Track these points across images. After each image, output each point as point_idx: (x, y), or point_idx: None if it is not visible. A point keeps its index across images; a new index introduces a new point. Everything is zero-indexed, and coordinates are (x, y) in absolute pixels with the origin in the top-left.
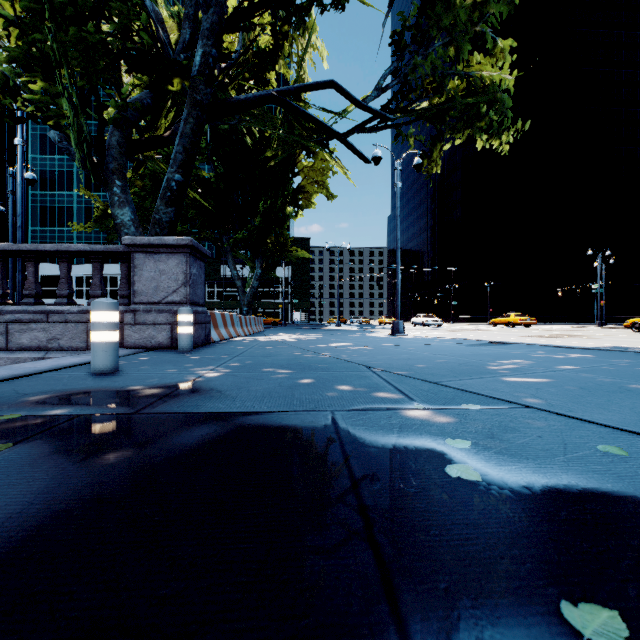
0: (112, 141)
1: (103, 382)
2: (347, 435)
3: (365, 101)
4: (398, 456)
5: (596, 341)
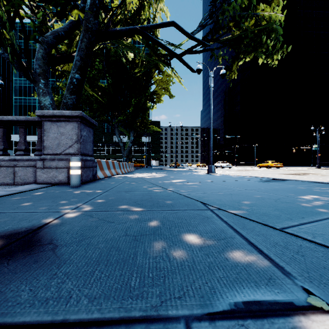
0: (38, 55)
1: None
2: None
3: (192, 34)
4: None
5: None
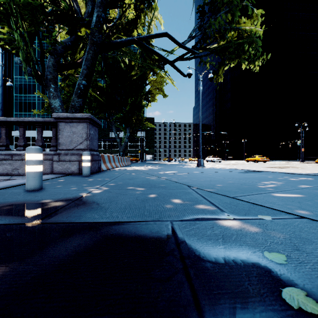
0: (49, 64)
1: (28, 197)
2: (185, 246)
3: (183, 43)
4: (232, 274)
5: (305, 170)
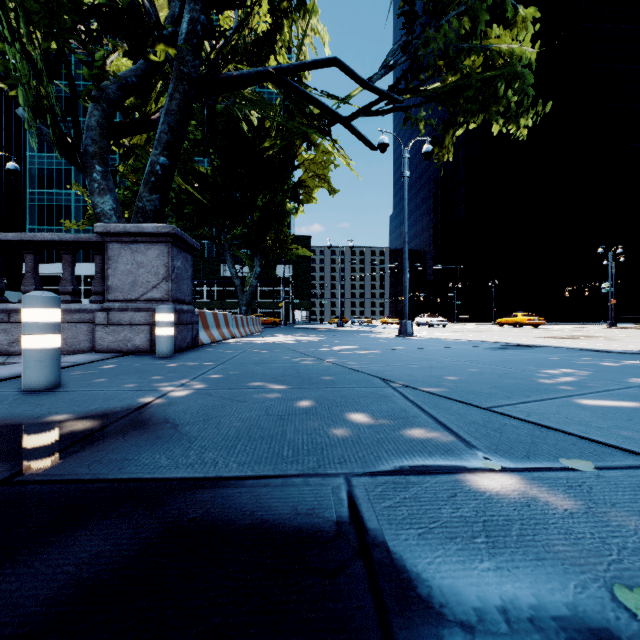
0: (91, 122)
1: (21, 406)
2: (386, 564)
3: (371, 80)
4: None
5: (622, 343)
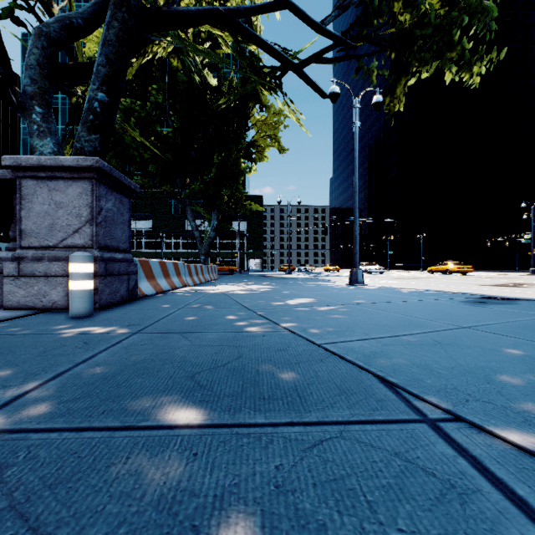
0: (30, 60)
1: None
2: None
3: (324, 23)
4: None
5: None
